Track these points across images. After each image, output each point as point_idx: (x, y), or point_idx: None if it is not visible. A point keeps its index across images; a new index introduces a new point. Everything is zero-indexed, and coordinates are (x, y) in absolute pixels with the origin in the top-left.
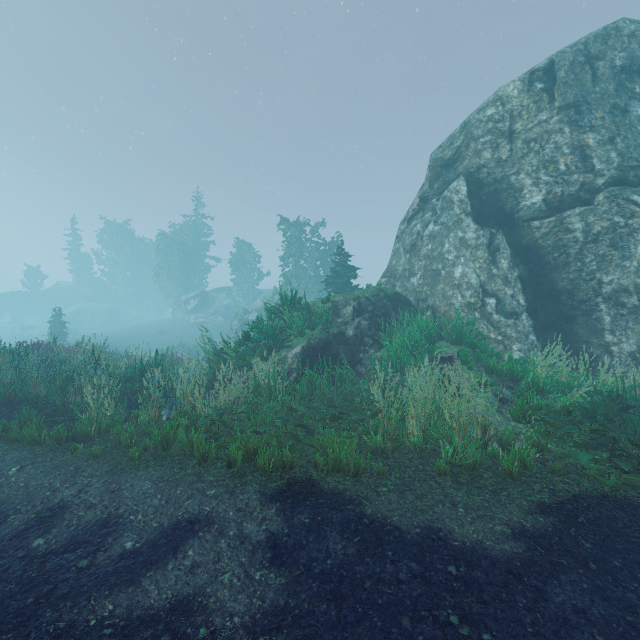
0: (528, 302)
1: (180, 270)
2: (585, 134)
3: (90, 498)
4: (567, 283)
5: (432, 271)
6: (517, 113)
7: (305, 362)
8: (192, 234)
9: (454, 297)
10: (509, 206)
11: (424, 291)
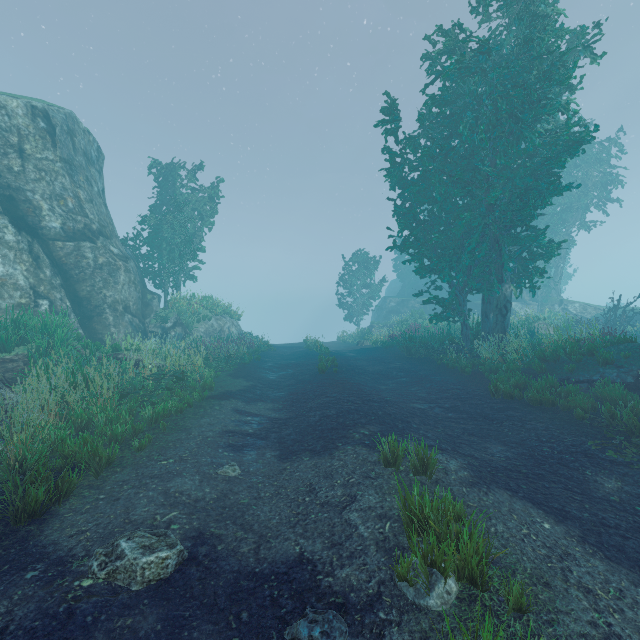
0: (71, 306)
1: None
2: (78, 189)
3: (218, 428)
4: (87, 294)
5: None
6: (25, 135)
7: None
8: None
9: None
10: (32, 219)
11: None
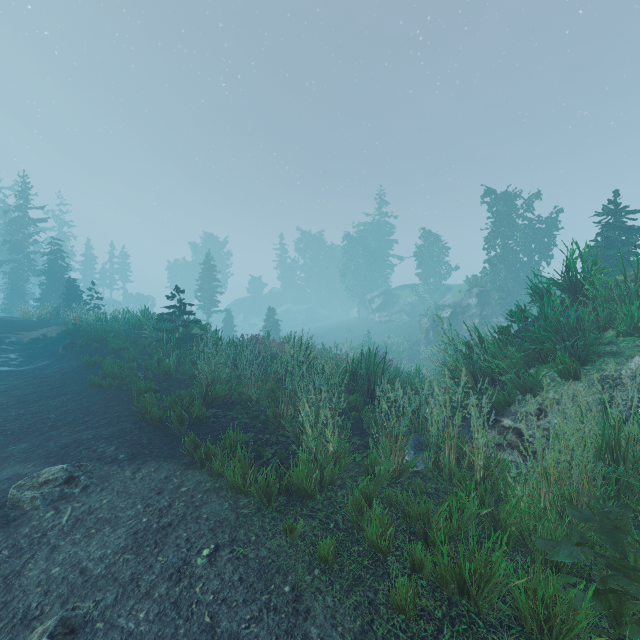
0: None
1: (365, 270)
2: None
3: None
4: None
5: None
6: None
7: None
8: (375, 233)
9: None
10: None
11: None
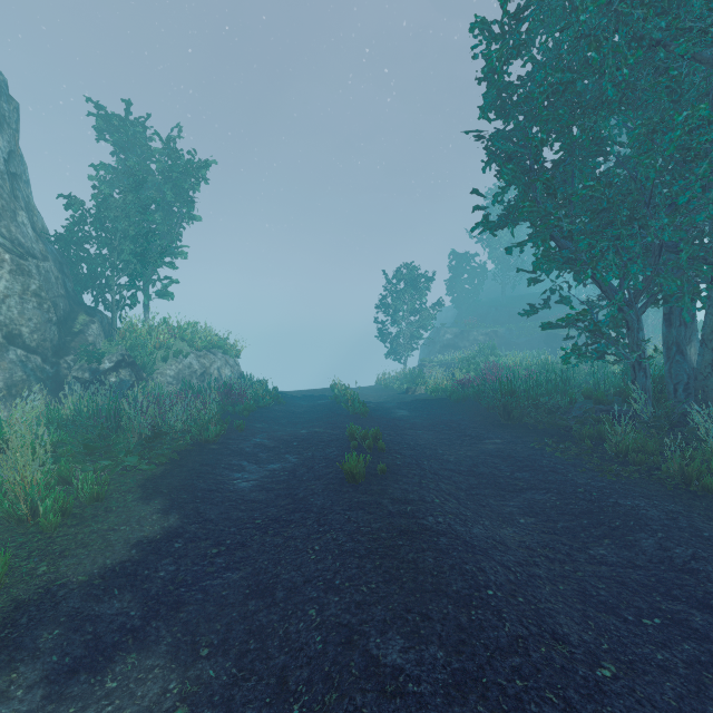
0: None
1: None
2: None
3: None
4: None
5: None
6: None
7: None
8: None
9: None
10: None
11: None
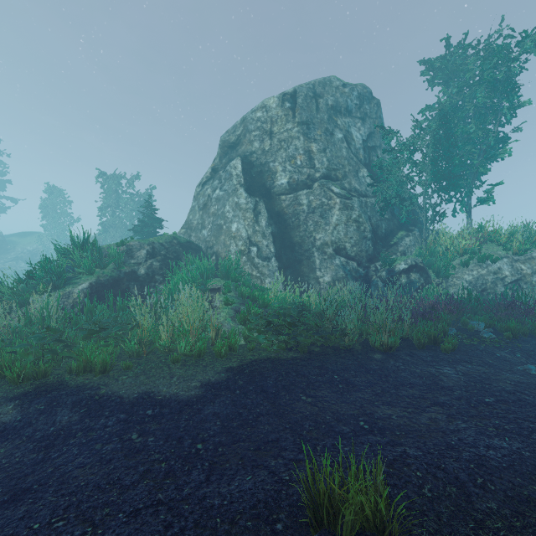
0: (276, 250)
1: None
2: (311, 143)
3: None
4: (299, 238)
5: (217, 225)
6: (275, 120)
7: (92, 296)
8: None
9: (231, 246)
10: (269, 183)
11: (211, 241)
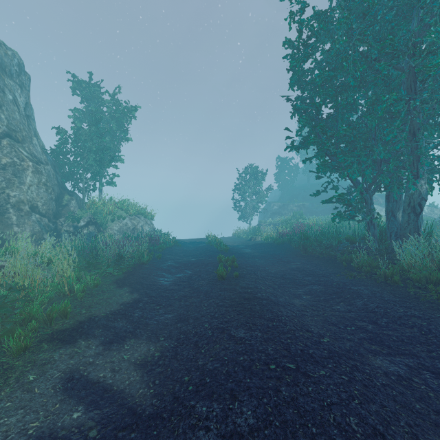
0: None
1: None
2: None
3: None
4: None
5: None
6: None
7: None
8: None
9: None
10: None
11: None
